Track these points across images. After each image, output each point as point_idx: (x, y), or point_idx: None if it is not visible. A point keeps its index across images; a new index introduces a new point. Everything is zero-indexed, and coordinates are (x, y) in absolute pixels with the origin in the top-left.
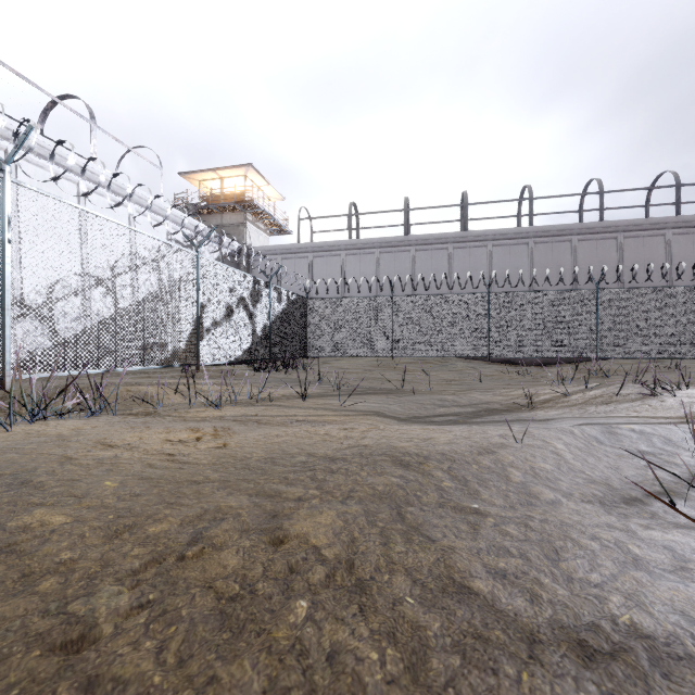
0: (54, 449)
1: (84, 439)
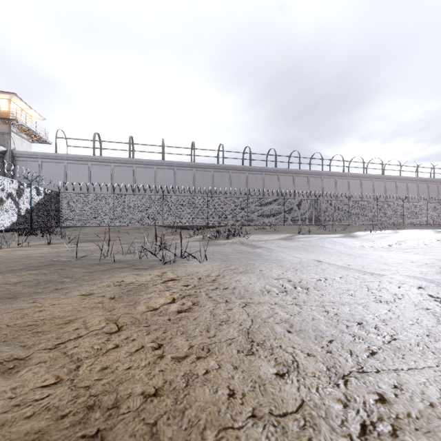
0: None
1: None
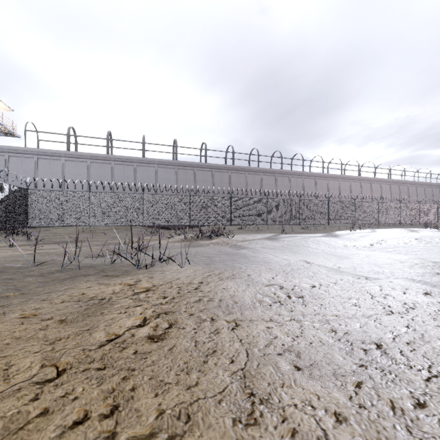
0: None
1: None
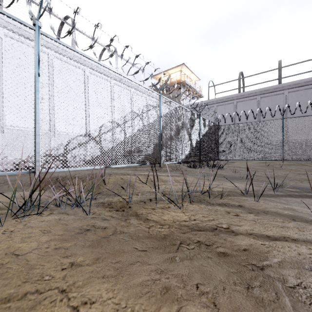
0: None
1: None
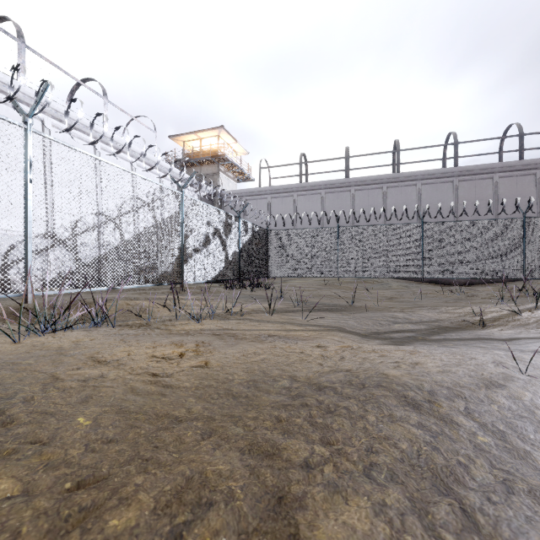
0: (48, 365)
1: (79, 353)
